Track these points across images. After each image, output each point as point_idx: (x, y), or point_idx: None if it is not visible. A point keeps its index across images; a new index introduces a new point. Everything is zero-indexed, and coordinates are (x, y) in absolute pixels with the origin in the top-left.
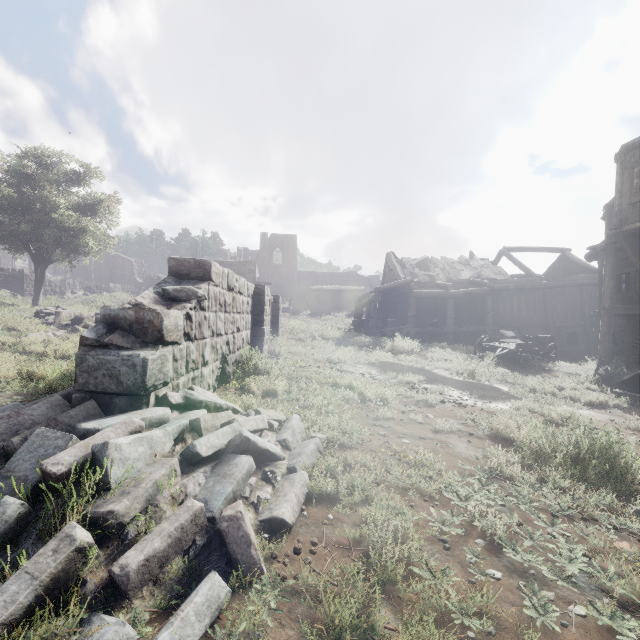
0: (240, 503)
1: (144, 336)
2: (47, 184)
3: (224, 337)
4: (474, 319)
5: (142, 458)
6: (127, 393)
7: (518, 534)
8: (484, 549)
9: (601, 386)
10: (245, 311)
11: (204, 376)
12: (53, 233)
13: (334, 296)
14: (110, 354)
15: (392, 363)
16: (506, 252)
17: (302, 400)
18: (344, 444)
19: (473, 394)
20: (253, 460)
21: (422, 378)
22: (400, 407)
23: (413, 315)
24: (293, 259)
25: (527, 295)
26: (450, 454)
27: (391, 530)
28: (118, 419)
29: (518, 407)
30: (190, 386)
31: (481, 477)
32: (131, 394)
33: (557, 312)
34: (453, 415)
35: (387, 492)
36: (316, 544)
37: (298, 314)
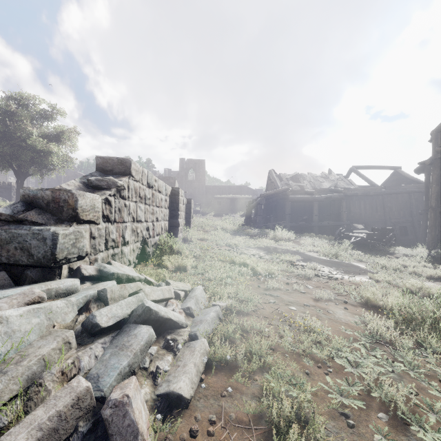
0: (132, 381)
1: (60, 214)
2: (25, 119)
3: (144, 224)
4: (332, 217)
5: (36, 330)
6: (37, 265)
7: (418, 406)
8: (389, 425)
9: (434, 264)
10: (163, 206)
11: (124, 254)
12: (28, 154)
13: (231, 202)
14: (22, 228)
15: (275, 247)
16: (355, 169)
17: (206, 274)
18: (241, 311)
19: (339, 270)
20: (156, 329)
21: (298, 258)
22: (284, 280)
23: (289, 213)
24: (202, 176)
25: (371, 199)
26: (332, 320)
27: (294, 408)
28: (19, 290)
29: (377, 280)
30: (108, 261)
31: (364, 342)
32: (42, 266)
33: (392, 212)
34: (327, 286)
35: (282, 358)
36: (214, 423)
37: (206, 215)
